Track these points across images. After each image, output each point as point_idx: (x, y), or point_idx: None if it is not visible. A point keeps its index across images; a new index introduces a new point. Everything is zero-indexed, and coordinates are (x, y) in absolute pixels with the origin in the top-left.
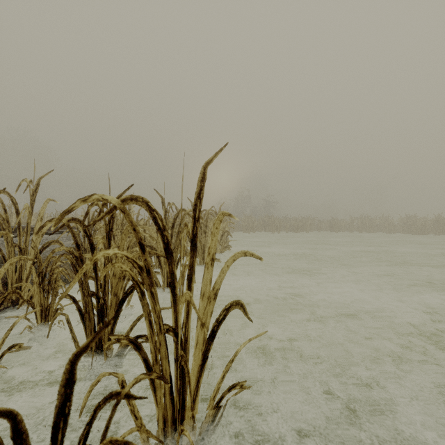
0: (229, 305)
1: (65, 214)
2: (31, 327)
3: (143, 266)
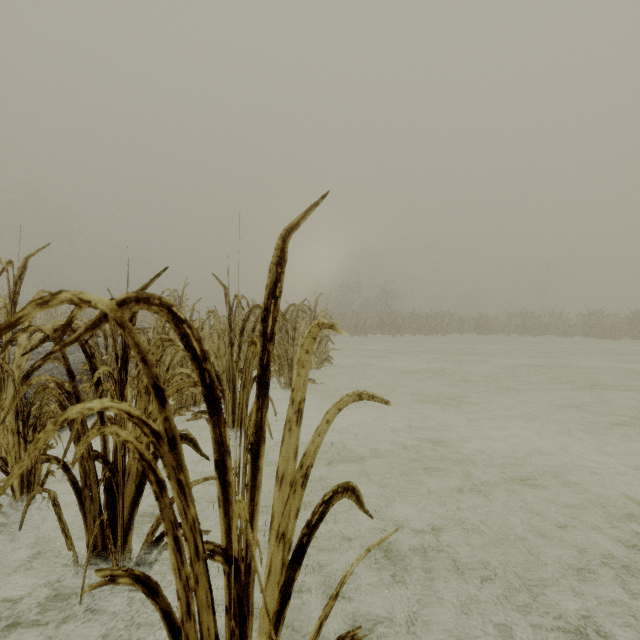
0: (330, 493)
1: (2, 331)
2: (2, 505)
3: (162, 432)
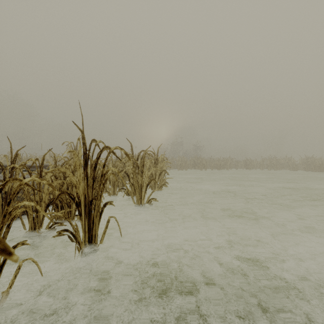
0: None
1: None
2: None
3: None
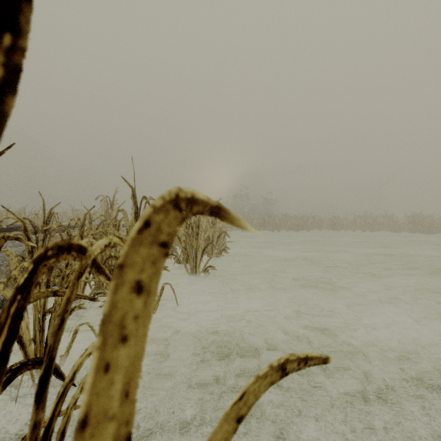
0: None
1: None
2: None
3: None
